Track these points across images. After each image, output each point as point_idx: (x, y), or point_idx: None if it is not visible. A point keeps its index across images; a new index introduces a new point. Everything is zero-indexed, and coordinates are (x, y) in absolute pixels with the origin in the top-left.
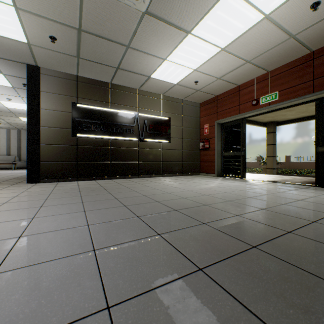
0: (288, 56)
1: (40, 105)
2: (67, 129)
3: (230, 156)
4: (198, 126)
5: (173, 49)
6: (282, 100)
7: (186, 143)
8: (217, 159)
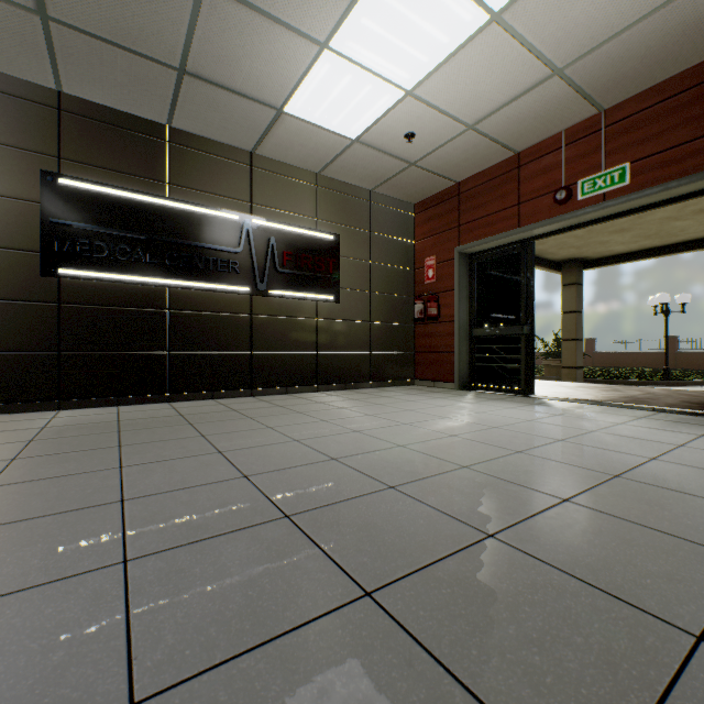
0: (666, 61)
1: None
2: (23, 251)
3: (493, 338)
4: (410, 263)
5: (348, 6)
6: (640, 187)
7: (379, 304)
8: (460, 344)
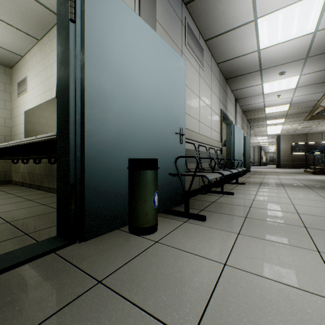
0: None
1: (280, 146)
2: (288, 152)
3: None
4: None
5: None
6: None
7: None
8: None
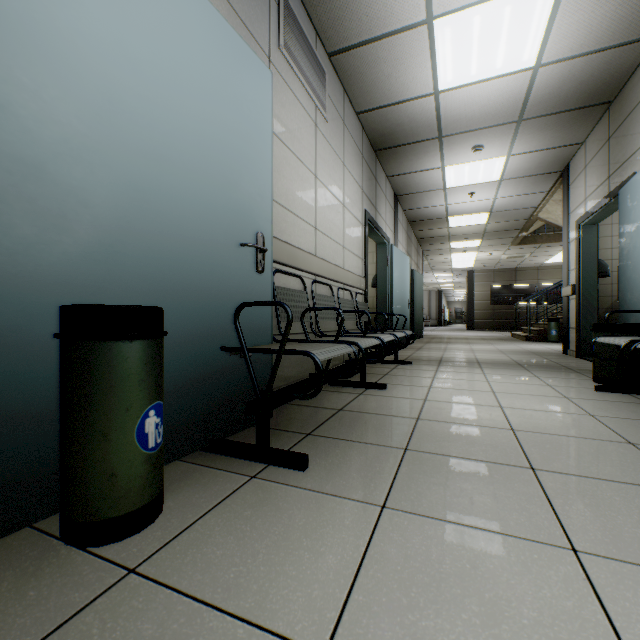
0: None
1: (473, 290)
2: (487, 301)
3: None
4: None
5: (551, 257)
6: None
7: None
8: None
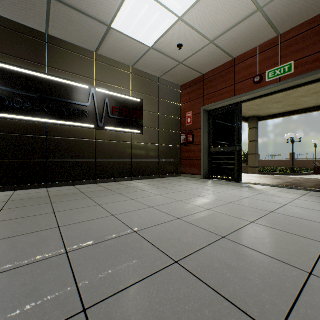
0: (316, 5)
1: None
2: None
3: (220, 153)
4: (179, 115)
5: None
6: (300, 74)
7: (163, 135)
8: (204, 156)
